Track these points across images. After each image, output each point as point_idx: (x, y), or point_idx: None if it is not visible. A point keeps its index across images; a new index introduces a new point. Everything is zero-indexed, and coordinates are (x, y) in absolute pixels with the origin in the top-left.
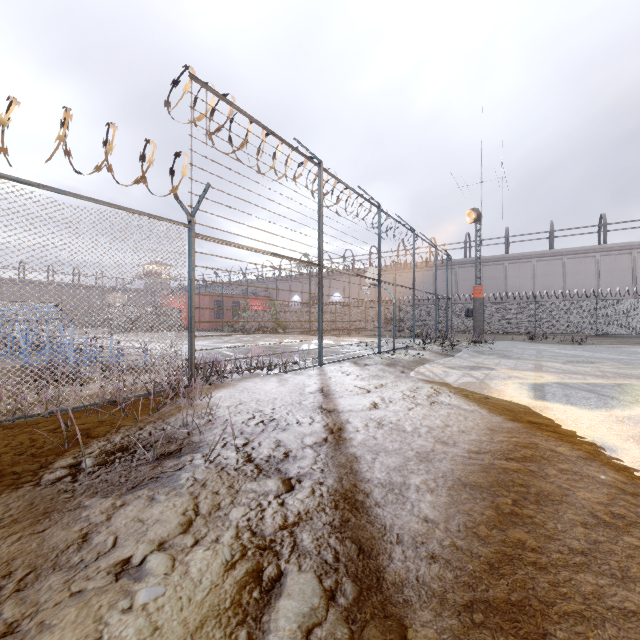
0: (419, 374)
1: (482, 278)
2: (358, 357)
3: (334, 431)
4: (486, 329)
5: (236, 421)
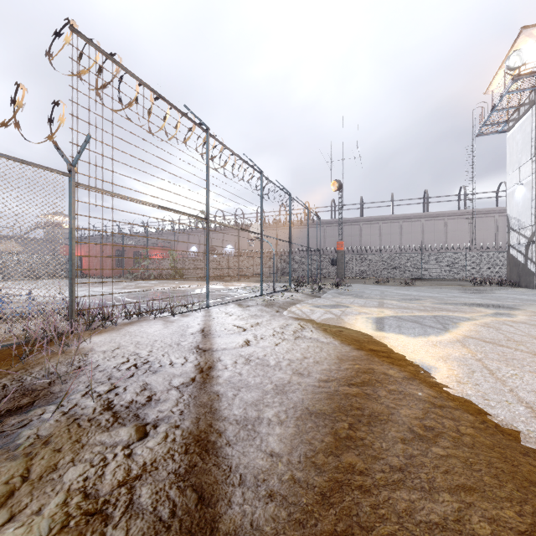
0: (291, 313)
1: (344, 235)
2: (242, 299)
3: (204, 370)
4: (346, 275)
5: (108, 366)
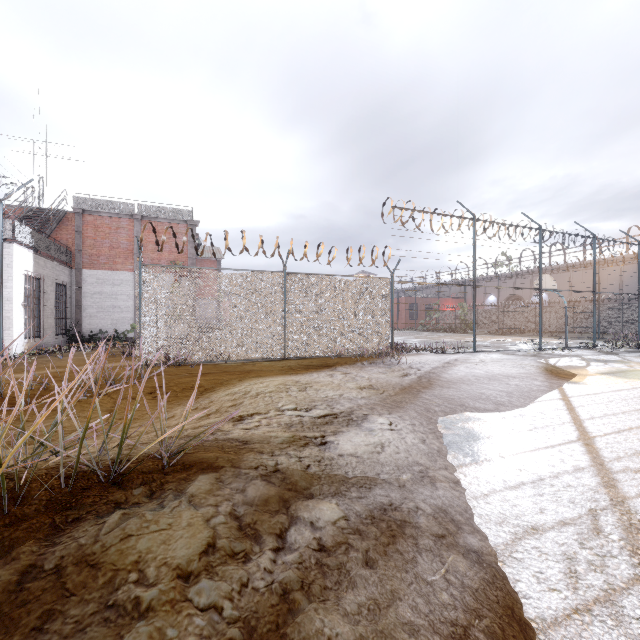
0: (543, 360)
1: None
2: (513, 350)
3: (445, 366)
4: None
5: (409, 362)
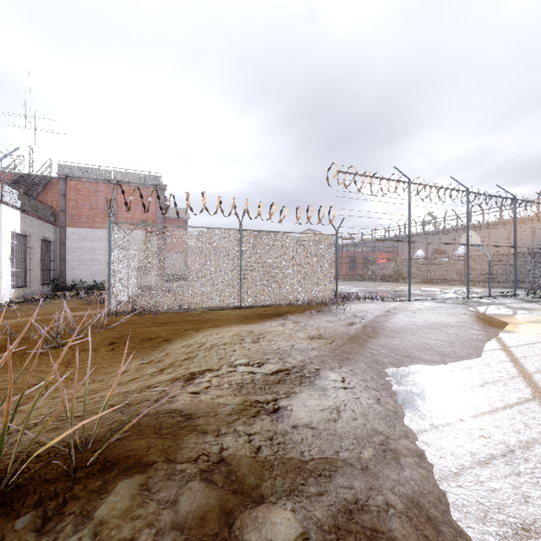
0: (473, 308)
1: None
2: (443, 299)
3: (386, 315)
4: None
5: (353, 310)
